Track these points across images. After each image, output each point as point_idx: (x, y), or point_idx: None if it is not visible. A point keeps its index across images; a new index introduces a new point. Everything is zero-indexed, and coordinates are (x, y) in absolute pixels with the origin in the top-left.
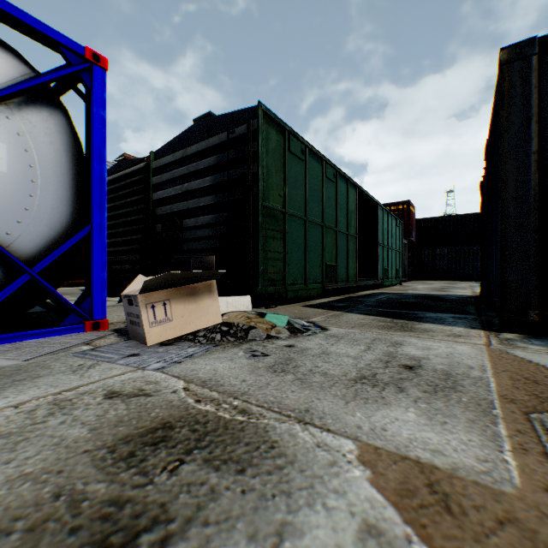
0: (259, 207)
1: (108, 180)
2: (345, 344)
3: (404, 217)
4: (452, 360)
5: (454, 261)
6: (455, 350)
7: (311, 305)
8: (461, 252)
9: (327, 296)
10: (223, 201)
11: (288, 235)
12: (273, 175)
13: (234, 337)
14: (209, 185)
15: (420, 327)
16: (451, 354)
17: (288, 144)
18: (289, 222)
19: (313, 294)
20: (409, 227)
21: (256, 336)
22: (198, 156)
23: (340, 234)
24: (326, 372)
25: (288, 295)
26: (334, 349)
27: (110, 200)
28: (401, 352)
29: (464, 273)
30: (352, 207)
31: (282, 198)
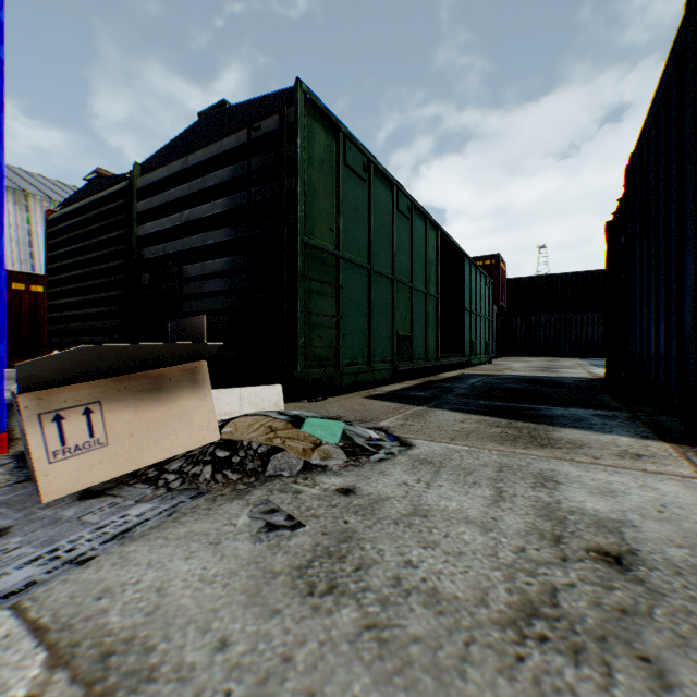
0: (297, 244)
1: (74, 208)
2: (452, 483)
3: (493, 275)
4: (681, 526)
5: (553, 332)
6: (663, 495)
7: (377, 395)
8: (561, 320)
9: (399, 380)
10: (244, 236)
11: (343, 290)
12: (321, 198)
13: (241, 469)
14: (222, 212)
15: (562, 437)
16: (664, 506)
17: (344, 153)
18: (345, 271)
19: (380, 377)
20: (499, 288)
21: (284, 466)
22: (205, 168)
23: (416, 292)
24: (435, 585)
25: (343, 381)
26: (434, 499)
27: (77, 239)
28: (566, 504)
29: (565, 348)
30: (432, 256)
31: (334, 234)
